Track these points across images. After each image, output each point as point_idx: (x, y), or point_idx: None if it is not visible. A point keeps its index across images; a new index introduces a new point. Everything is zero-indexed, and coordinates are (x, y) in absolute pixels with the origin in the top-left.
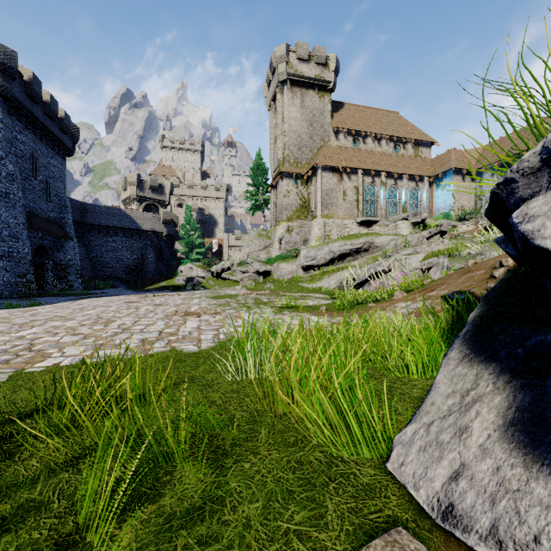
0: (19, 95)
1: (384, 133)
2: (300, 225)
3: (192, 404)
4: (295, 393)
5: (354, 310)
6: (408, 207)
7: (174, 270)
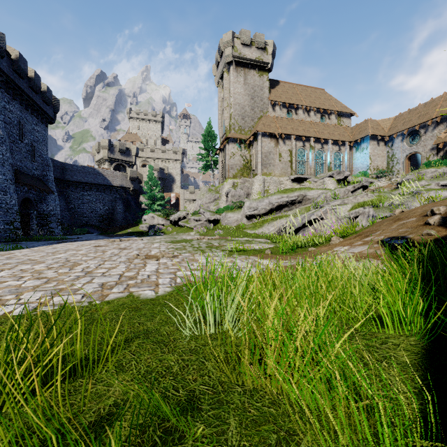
0: (7, 71)
1: (312, 105)
2: (244, 182)
3: (143, 371)
4: (269, 365)
5: (296, 253)
6: (332, 166)
7: (139, 219)
